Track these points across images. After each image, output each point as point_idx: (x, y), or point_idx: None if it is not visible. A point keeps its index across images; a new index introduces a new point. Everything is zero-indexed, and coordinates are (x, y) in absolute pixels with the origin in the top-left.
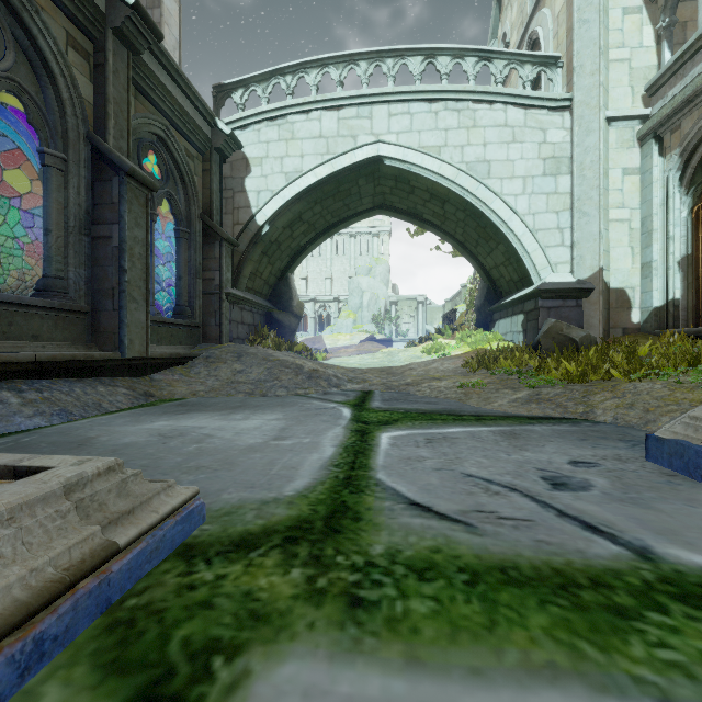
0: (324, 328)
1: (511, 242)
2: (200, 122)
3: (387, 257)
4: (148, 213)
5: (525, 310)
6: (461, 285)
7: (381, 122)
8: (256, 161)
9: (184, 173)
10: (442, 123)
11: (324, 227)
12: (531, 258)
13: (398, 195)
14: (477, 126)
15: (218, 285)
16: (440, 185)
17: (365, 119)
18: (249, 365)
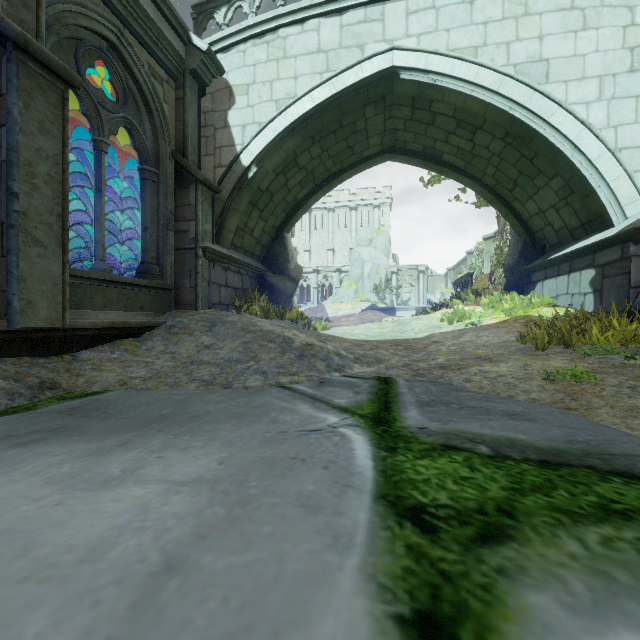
0: (326, 298)
1: (579, 169)
2: (168, 33)
3: (388, 228)
4: (65, 118)
5: (599, 263)
6: (466, 252)
7: (396, 23)
8: (240, 89)
9: (149, 98)
10: (479, 15)
11: (324, 177)
12: (611, 188)
13: (413, 131)
14: (530, 13)
15: (194, 238)
16: (475, 101)
17: (375, 21)
18: (222, 338)
